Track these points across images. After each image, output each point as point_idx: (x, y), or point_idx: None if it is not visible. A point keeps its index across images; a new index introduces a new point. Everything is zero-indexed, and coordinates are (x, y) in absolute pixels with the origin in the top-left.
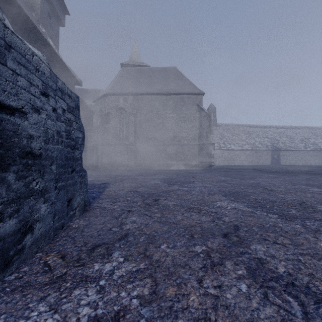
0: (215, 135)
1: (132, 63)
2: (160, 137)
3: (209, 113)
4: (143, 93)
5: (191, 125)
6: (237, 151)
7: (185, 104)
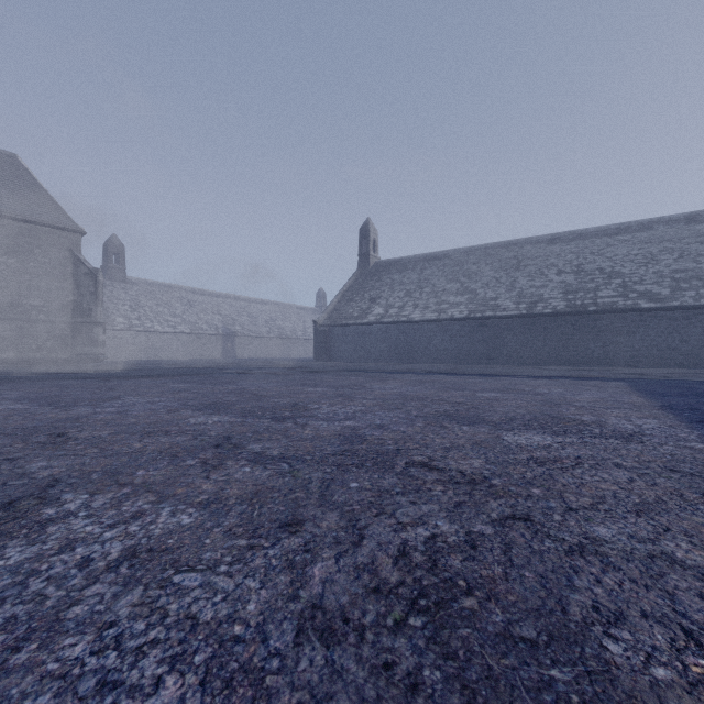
0: (121, 301)
1: None
2: None
3: (94, 270)
4: None
5: (56, 286)
6: (166, 335)
7: (41, 244)
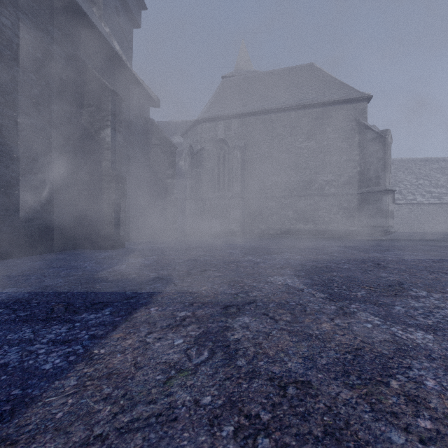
0: None
1: (238, 73)
2: (284, 183)
3: (381, 133)
4: (255, 112)
5: (343, 159)
6: (429, 206)
7: (331, 121)
